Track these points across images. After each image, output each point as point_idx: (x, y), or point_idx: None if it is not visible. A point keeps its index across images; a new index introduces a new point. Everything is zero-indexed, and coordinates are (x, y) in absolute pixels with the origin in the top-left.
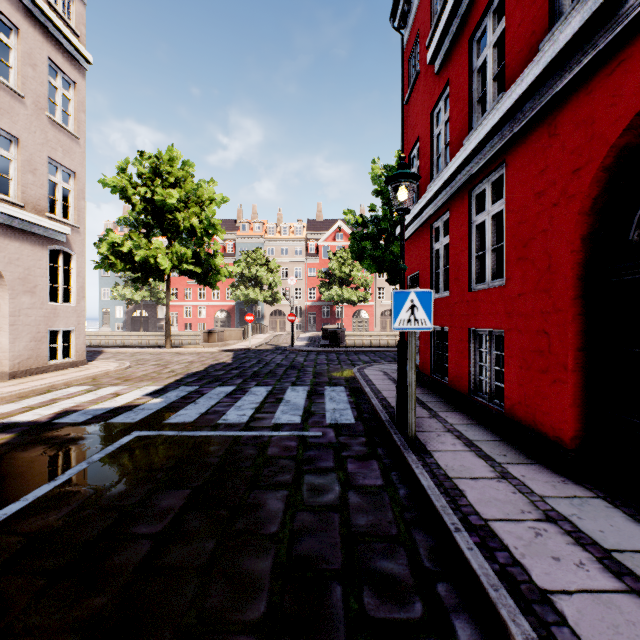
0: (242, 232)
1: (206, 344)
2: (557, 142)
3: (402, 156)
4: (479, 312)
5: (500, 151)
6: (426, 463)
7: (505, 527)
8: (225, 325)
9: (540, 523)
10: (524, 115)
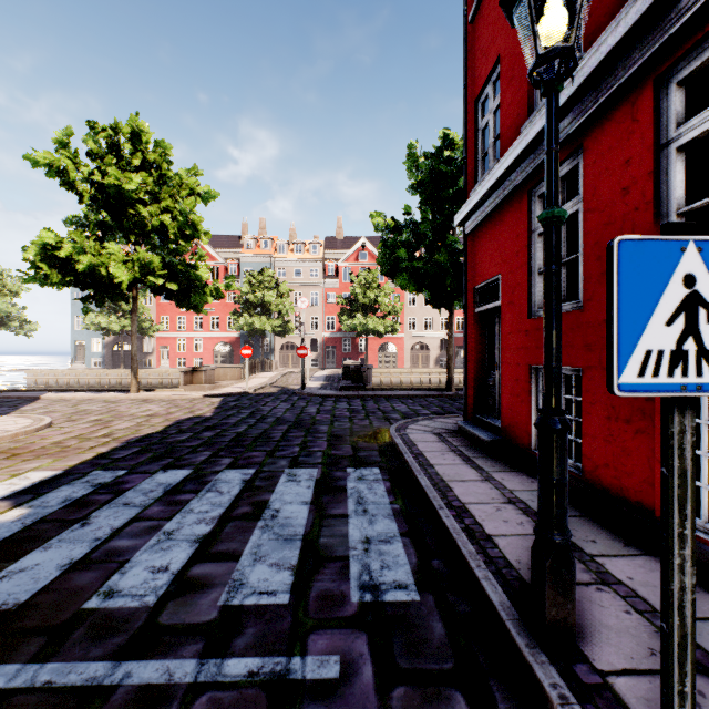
0: (247, 250)
1: (188, 387)
2: None
3: None
4: None
5: None
6: None
7: None
8: (226, 361)
9: None
10: None
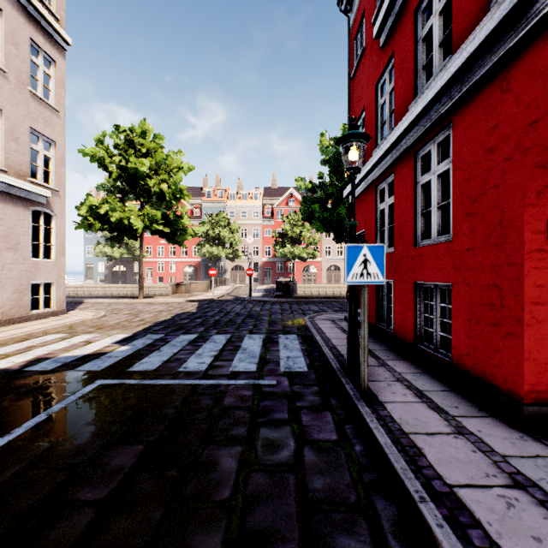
0: (207, 198)
1: (174, 295)
2: (510, 97)
3: (353, 117)
4: (425, 266)
5: (447, 112)
6: (380, 416)
7: (472, 495)
8: (192, 278)
9: (509, 490)
10: (474, 74)
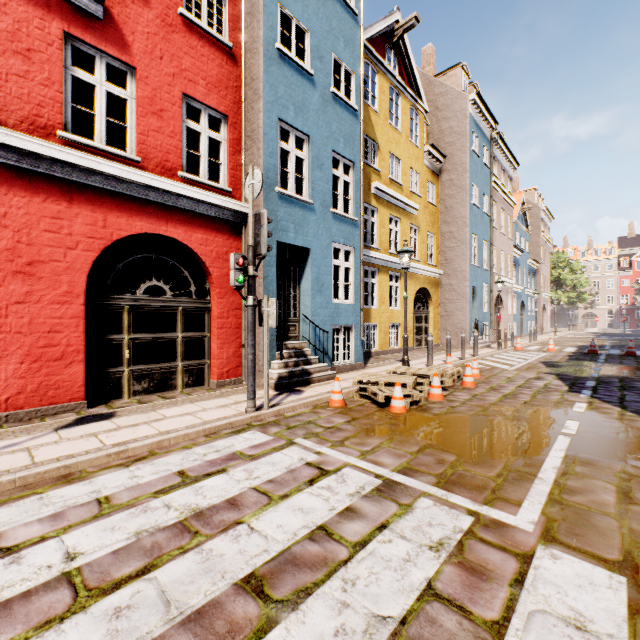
0: None
1: (573, 330)
2: None
3: None
4: None
5: None
6: None
7: None
8: None
9: None
10: None
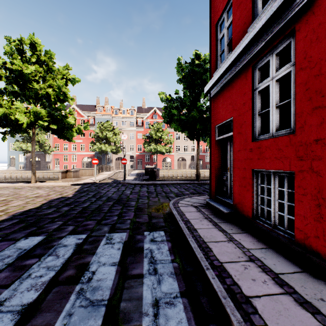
0: (99, 112)
1: (63, 179)
2: None
3: None
4: None
5: None
6: None
7: None
8: (88, 166)
9: None
10: None
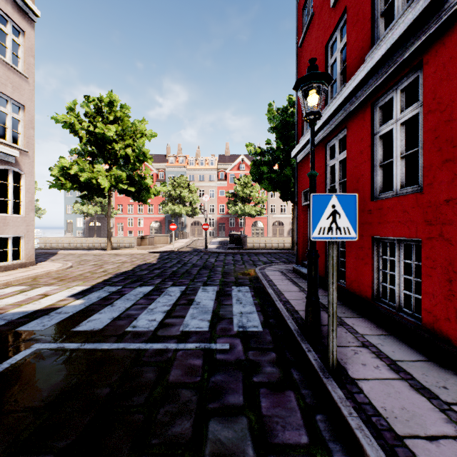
0: (170, 163)
1: (139, 247)
2: None
3: (313, 58)
4: (385, 220)
5: (416, 51)
6: (358, 404)
7: None
8: (158, 232)
9: None
10: None
